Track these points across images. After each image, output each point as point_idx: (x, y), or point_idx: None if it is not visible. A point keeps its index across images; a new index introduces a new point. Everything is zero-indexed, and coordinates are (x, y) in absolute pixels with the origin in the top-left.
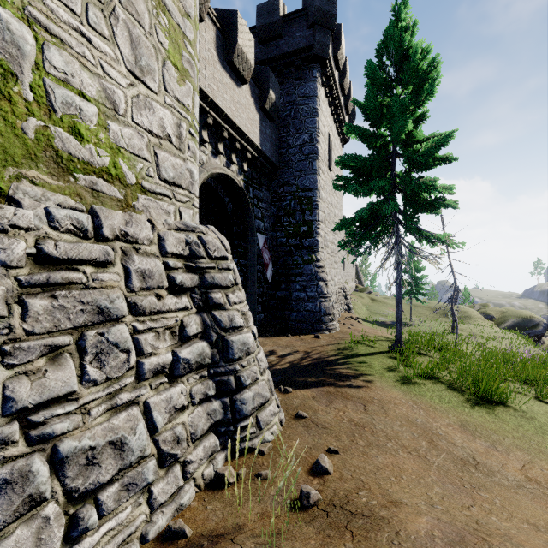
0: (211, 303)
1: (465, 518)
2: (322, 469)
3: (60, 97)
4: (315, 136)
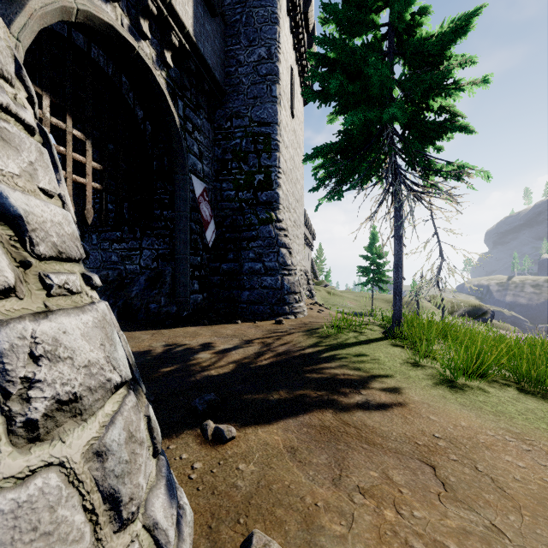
0: None
1: None
2: None
3: None
4: (275, 51)
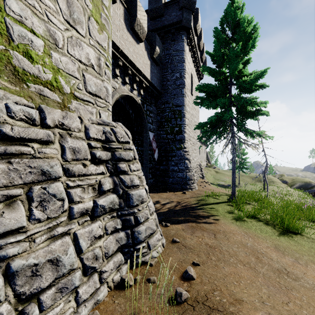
0: (119, 170)
1: (286, 312)
2: (189, 276)
3: (17, 31)
4: (183, 74)
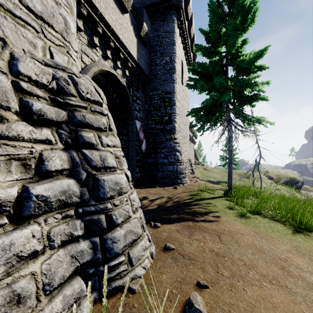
0: (81, 141)
1: None
2: (196, 312)
3: None
4: (173, 58)
